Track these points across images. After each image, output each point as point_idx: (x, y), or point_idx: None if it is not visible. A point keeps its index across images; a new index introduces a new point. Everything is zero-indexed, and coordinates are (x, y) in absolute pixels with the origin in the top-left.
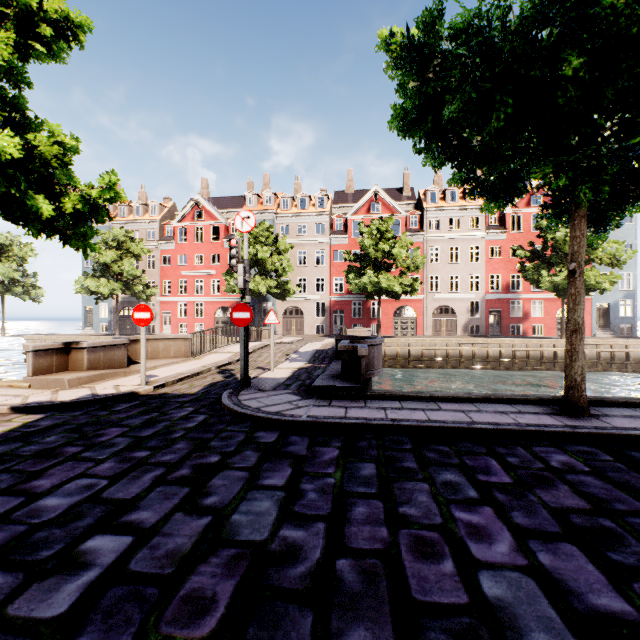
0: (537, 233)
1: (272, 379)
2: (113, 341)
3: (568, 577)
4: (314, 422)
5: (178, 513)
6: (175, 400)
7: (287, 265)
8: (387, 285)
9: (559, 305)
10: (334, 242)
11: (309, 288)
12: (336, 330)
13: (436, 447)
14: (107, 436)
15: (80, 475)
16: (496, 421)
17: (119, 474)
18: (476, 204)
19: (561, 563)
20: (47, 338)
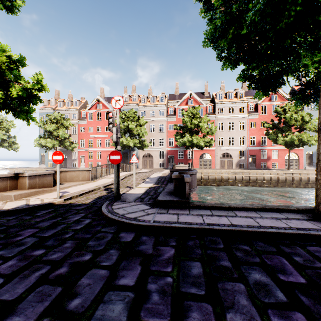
0: (275, 115)
1: (134, 194)
2: (44, 172)
3: None
4: (158, 226)
5: (44, 319)
6: (75, 208)
7: (144, 131)
8: (196, 142)
9: (286, 152)
10: (169, 120)
11: (156, 144)
12: (170, 165)
13: (240, 246)
14: (22, 236)
15: None
16: (275, 225)
17: (15, 272)
18: (242, 100)
19: None
20: (20, 170)
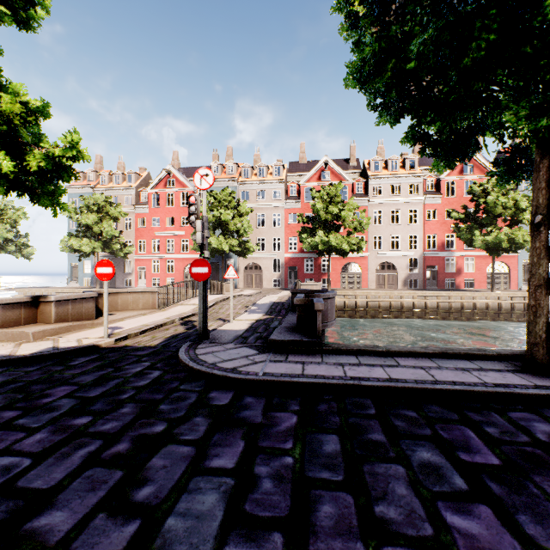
0: (469, 198)
1: (231, 331)
2: (81, 295)
3: None
4: (270, 381)
5: (100, 515)
6: (134, 353)
7: (247, 226)
8: (336, 244)
9: (489, 262)
10: (289, 206)
11: (267, 247)
12: (291, 284)
13: (403, 412)
14: (52, 397)
15: (3, 451)
16: (461, 380)
17: (47, 450)
18: (415, 172)
19: None
20: (36, 291)
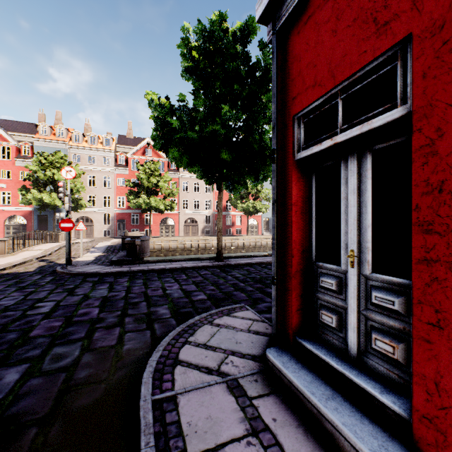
0: None
1: (84, 261)
2: None
3: (188, 288)
4: (115, 272)
5: (68, 296)
6: (23, 274)
7: (81, 186)
8: (155, 205)
9: (248, 218)
10: (118, 172)
11: (98, 203)
12: (120, 233)
13: (166, 274)
14: None
15: (5, 297)
16: (191, 265)
17: (27, 294)
18: None
19: (188, 287)
20: None
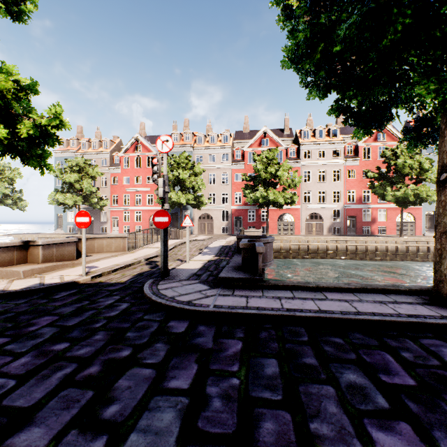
0: (382, 160)
1: (187, 270)
2: (64, 239)
3: None
4: (220, 312)
5: (72, 431)
6: (106, 288)
7: (201, 183)
8: (273, 198)
9: (398, 212)
10: (235, 167)
11: (217, 200)
12: (236, 231)
13: (331, 339)
14: (37, 326)
15: None
16: (379, 311)
17: (30, 372)
18: (337, 140)
19: None
20: (29, 236)
